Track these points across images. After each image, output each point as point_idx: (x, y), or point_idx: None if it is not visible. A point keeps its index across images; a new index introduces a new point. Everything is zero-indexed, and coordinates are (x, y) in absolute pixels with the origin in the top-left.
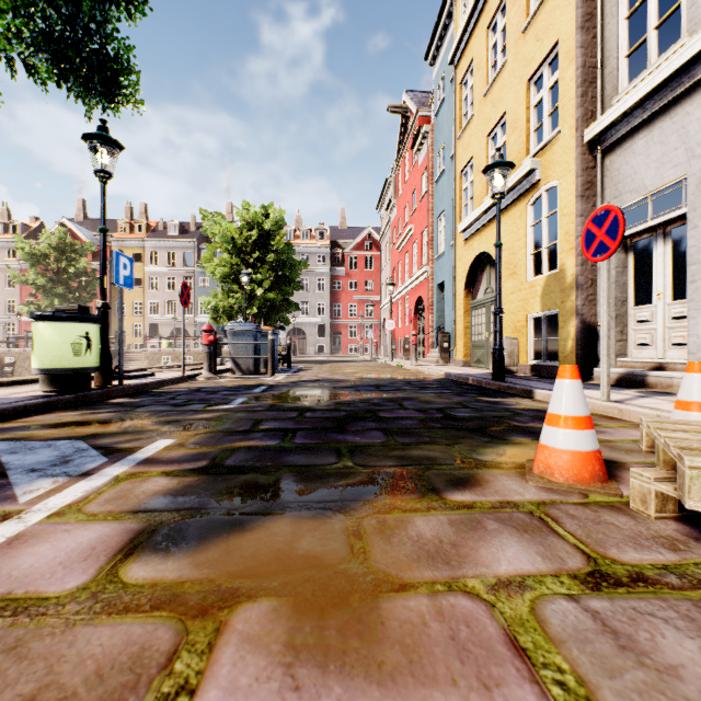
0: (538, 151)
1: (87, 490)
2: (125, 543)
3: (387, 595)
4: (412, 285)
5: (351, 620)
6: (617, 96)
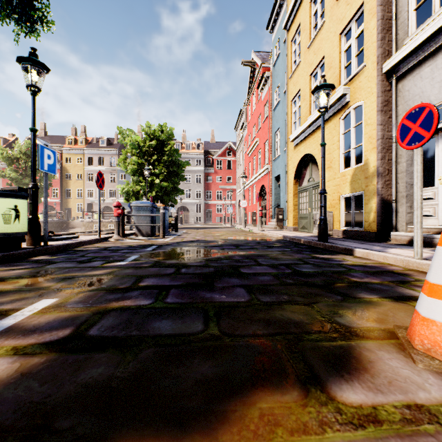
0: (348, 81)
1: None
2: None
3: None
4: (258, 178)
5: None
6: (408, 38)
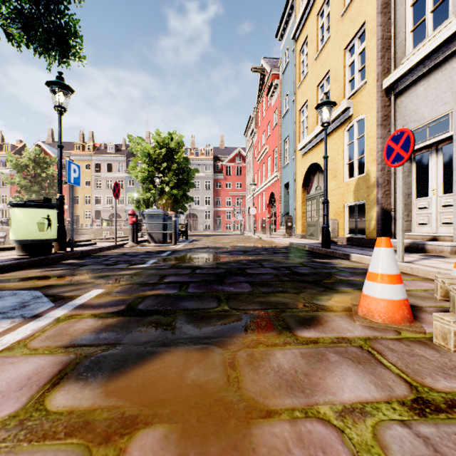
0: (351, 95)
1: (34, 329)
2: (54, 374)
3: (256, 421)
4: (267, 185)
5: (227, 447)
6: (405, 58)
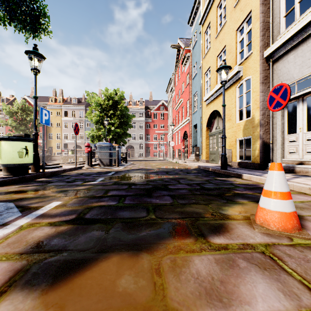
0: (241, 62)
1: None
2: (4, 282)
3: None
4: (182, 125)
5: None
6: (279, 35)
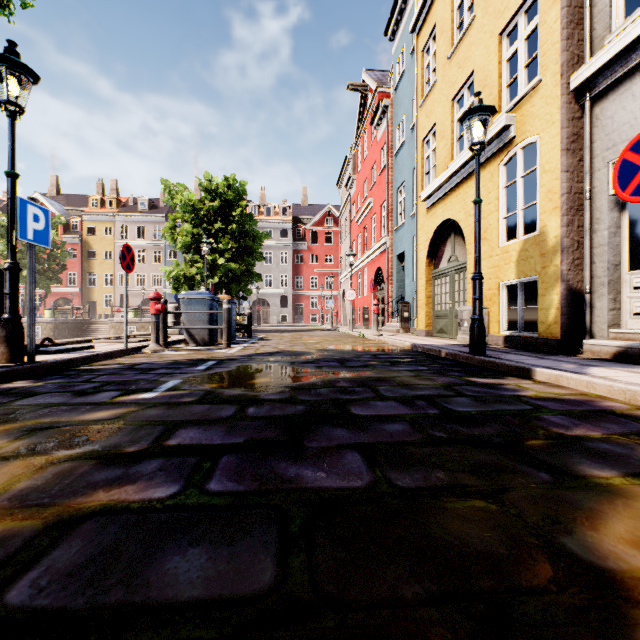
0: (513, 106)
1: None
2: None
3: None
4: (371, 256)
5: None
6: (611, 35)
